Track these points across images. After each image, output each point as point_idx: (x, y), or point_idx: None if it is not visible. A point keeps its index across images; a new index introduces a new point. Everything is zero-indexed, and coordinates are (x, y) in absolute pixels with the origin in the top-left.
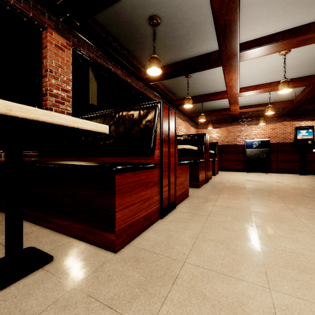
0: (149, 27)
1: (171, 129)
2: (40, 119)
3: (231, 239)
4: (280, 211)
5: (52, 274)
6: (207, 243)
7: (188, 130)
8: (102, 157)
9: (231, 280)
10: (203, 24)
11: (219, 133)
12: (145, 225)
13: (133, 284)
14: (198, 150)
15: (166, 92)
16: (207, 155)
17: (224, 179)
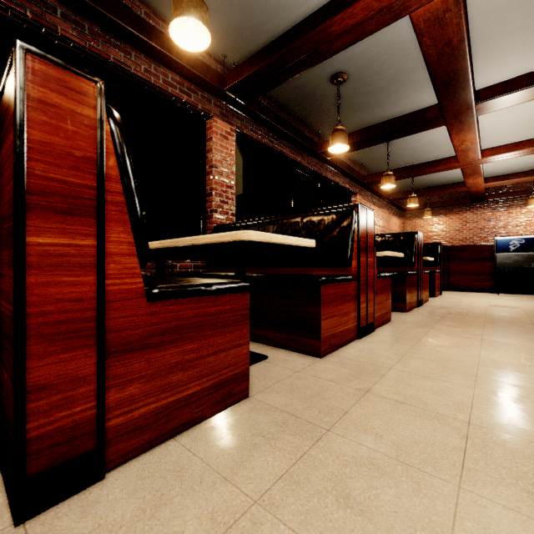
0: (330, 86)
1: (369, 234)
2: (281, 242)
3: (444, 359)
4: (526, 342)
5: (275, 364)
6: (415, 360)
7: (387, 222)
8: (286, 268)
9: (437, 380)
10: (412, 71)
11: (446, 224)
12: (343, 341)
13: (346, 374)
14: (405, 258)
15: (350, 166)
16: (421, 264)
17: (451, 303)
